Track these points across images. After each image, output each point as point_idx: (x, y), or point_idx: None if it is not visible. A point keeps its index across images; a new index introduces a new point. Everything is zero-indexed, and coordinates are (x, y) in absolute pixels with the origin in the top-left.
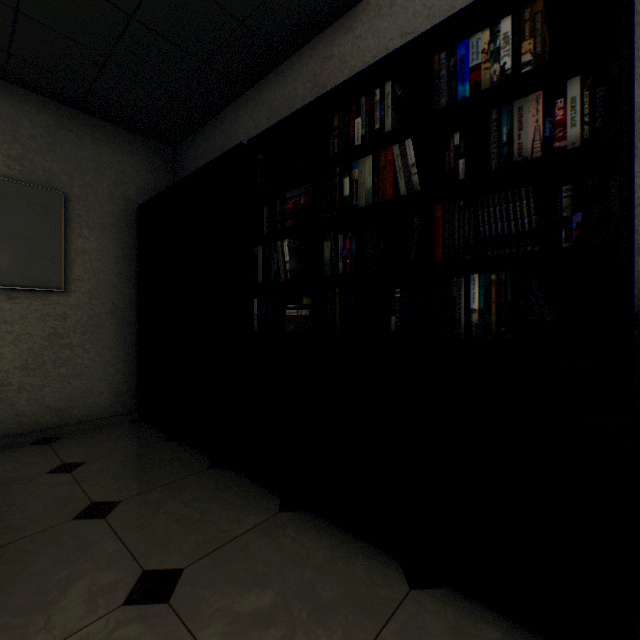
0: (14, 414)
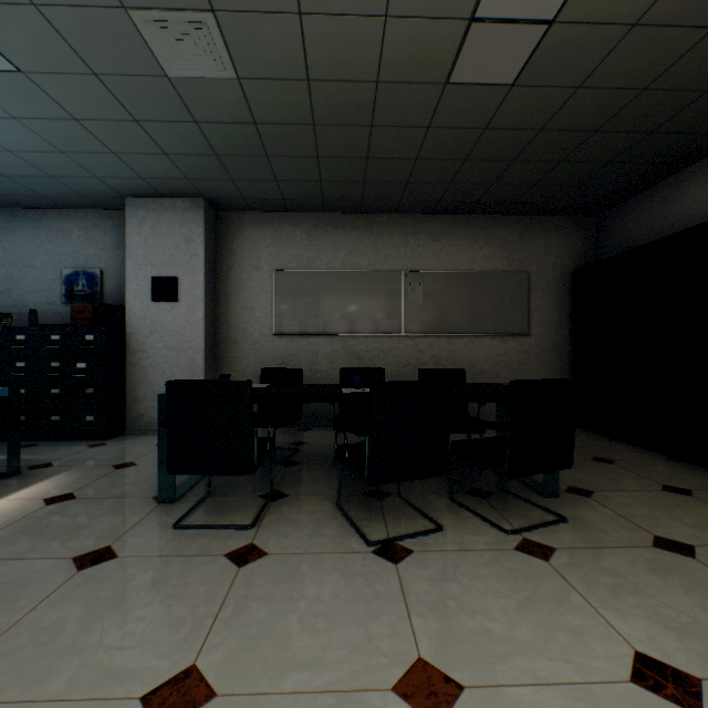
0: None
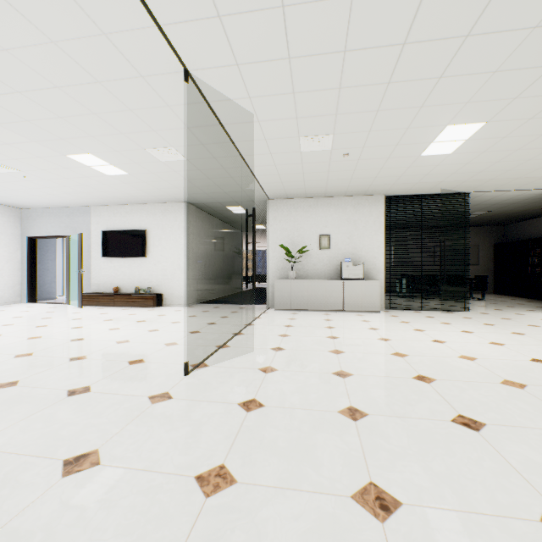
0: None
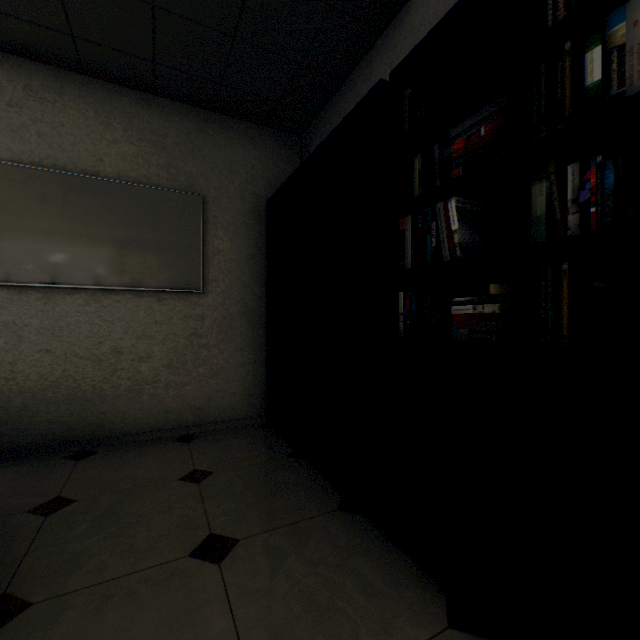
0: (162, 409)
